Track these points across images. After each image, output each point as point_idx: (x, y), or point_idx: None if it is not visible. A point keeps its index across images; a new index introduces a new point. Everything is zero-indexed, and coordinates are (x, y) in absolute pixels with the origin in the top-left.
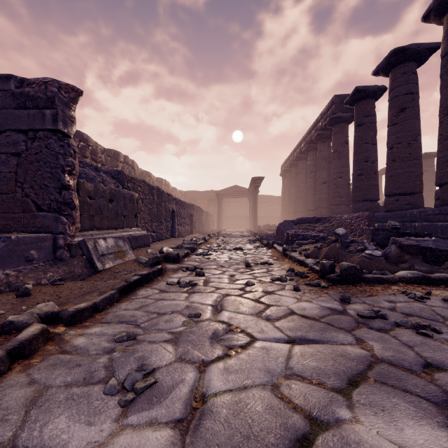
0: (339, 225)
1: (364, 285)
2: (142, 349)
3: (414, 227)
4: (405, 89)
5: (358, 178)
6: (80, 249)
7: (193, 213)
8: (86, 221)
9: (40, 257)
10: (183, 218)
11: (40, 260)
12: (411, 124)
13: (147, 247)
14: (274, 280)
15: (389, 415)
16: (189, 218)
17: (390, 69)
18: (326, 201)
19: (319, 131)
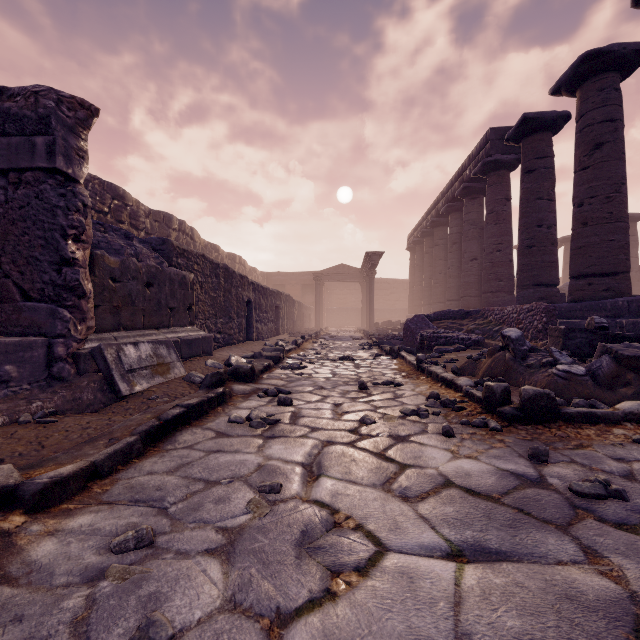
0: (500, 321)
1: (564, 427)
2: (159, 573)
3: (620, 325)
4: (602, 114)
5: (527, 251)
6: (93, 361)
7: (280, 305)
8: (107, 316)
9: (24, 376)
10: (265, 312)
11: (22, 380)
12: (611, 168)
13: (207, 356)
14: (406, 414)
15: None
16: (273, 311)
17: (579, 84)
18: (476, 287)
19: (466, 183)
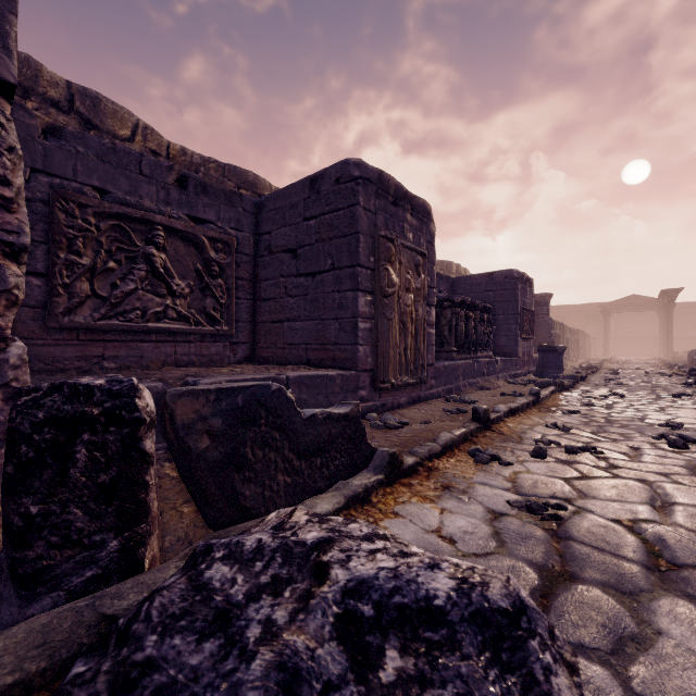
0: None
1: None
2: (613, 378)
3: None
4: None
5: None
6: None
7: (578, 339)
8: None
9: None
10: (572, 344)
11: None
12: None
13: None
14: (660, 375)
15: (671, 381)
16: (575, 343)
17: None
18: None
19: None
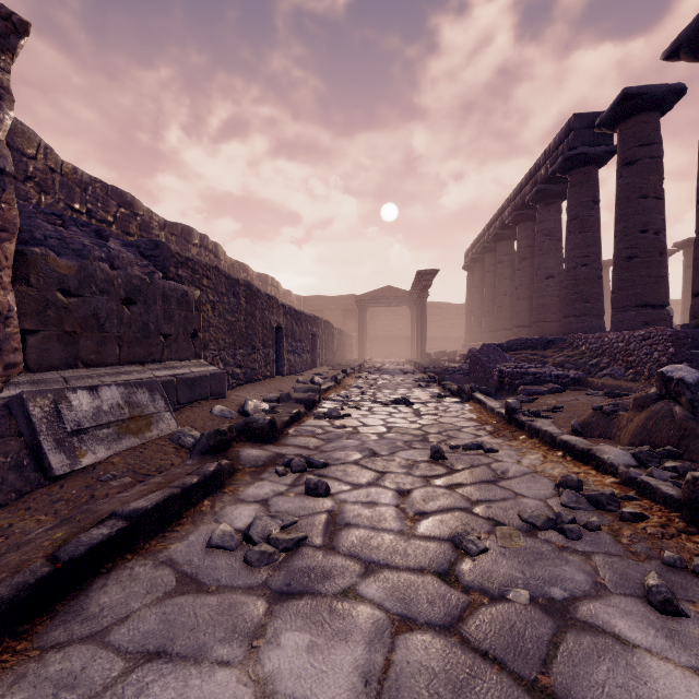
0: (597, 352)
1: None
2: None
3: None
4: None
5: (627, 263)
6: (13, 419)
7: (317, 332)
8: (52, 347)
9: None
10: (299, 341)
11: None
12: None
13: (218, 399)
14: (537, 526)
15: None
16: (309, 339)
17: None
18: (553, 310)
19: (540, 185)
